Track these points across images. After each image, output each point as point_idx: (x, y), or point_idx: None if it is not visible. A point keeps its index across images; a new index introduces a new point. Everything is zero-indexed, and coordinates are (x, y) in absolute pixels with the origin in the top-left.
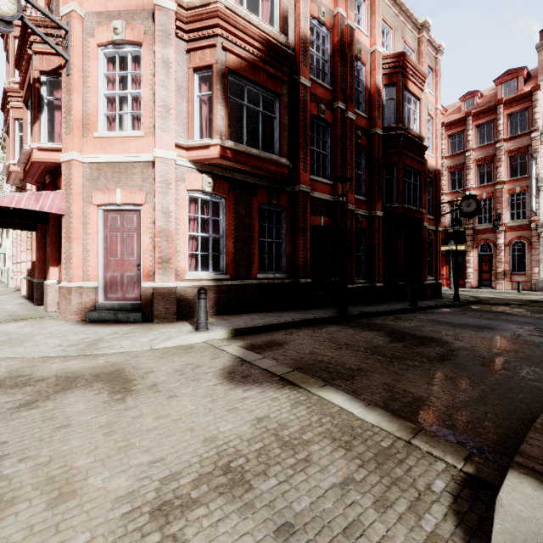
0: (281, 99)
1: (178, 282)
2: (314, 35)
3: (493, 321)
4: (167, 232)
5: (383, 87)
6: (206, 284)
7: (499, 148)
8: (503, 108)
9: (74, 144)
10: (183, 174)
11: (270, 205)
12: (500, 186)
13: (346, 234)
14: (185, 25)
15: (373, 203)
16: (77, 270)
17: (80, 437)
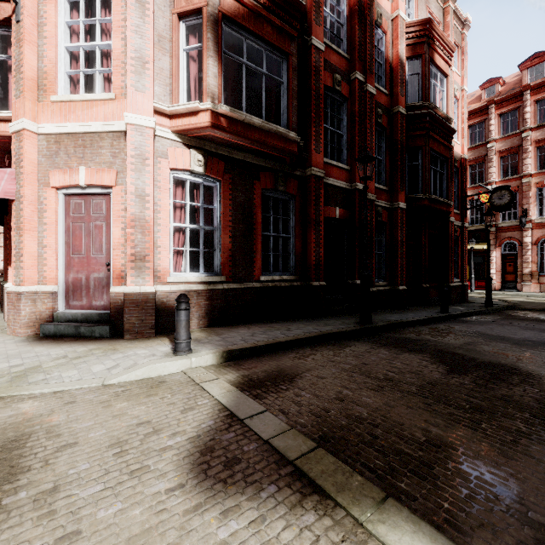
0: (289, 59)
1: (159, 285)
2: None
3: None
4: (143, 221)
5: (405, 60)
6: (195, 288)
7: (525, 137)
8: (530, 94)
9: (24, 109)
10: (165, 148)
11: (275, 192)
12: (526, 179)
13: None
14: None
15: (395, 193)
16: (29, 270)
17: None
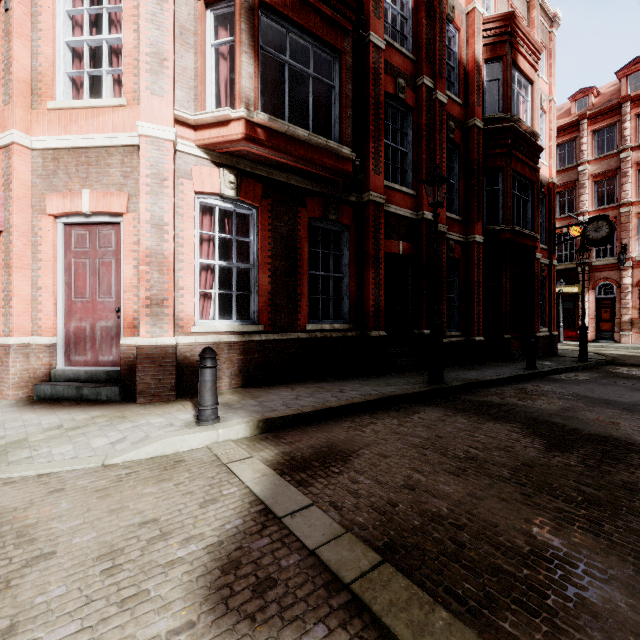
0: (342, 58)
1: (180, 336)
2: None
3: None
4: (160, 256)
5: (483, 63)
6: (226, 340)
7: (624, 158)
8: (630, 106)
9: (14, 118)
10: (189, 167)
11: (325, 222)
12: (626, 208)
13: None
14: None
15: (471, 224)
16: (21, 317)
17: None
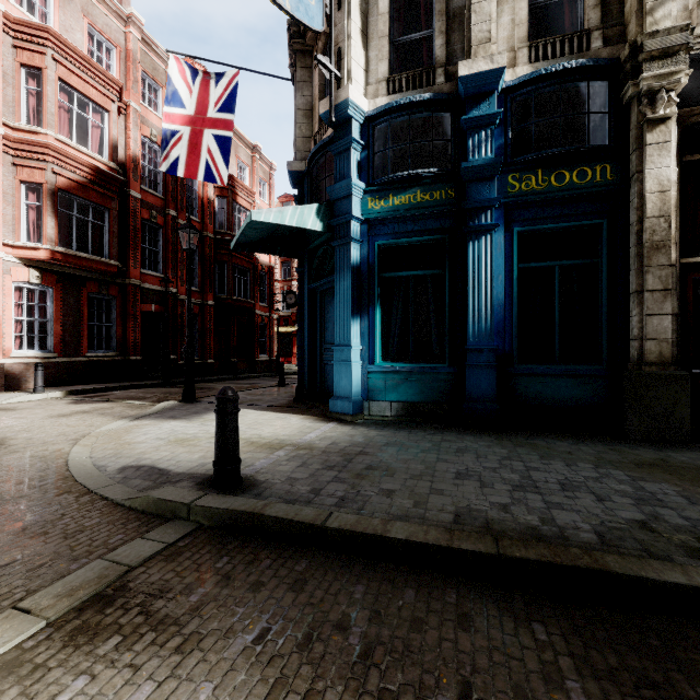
0: (111, 212)
1: (4, 359)
2: (146, 149)
3: (271, 381)
4: None
5: (215, 197)
6: (34, 361)
7: None
8: None
9: None
10: (9, 268)
11: (100, 294)
12: None
13: (178, 320)
14: (12, 143)
15: (206, 293)
16: None
17: (8, 415)
